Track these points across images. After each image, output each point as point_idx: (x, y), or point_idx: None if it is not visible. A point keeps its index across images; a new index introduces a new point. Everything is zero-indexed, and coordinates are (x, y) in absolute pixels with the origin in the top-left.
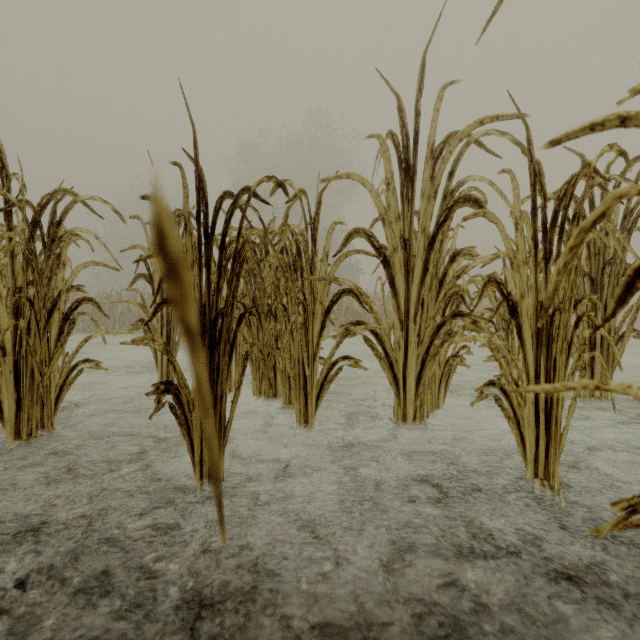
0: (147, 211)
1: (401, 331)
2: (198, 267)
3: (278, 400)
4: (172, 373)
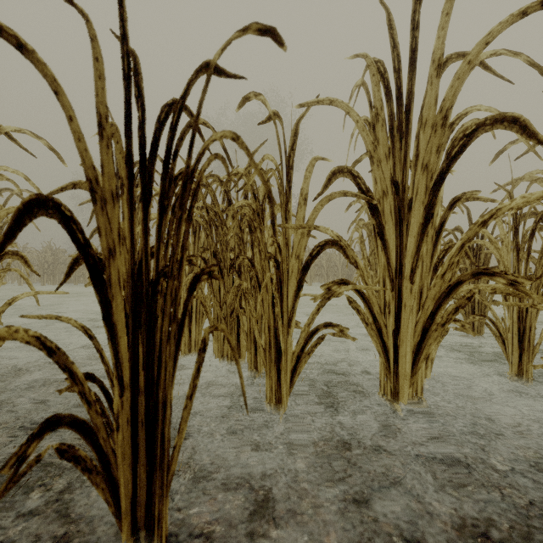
0: None
1: (391, 291)
2: (127, 201)
3: (241, 363)
4: None
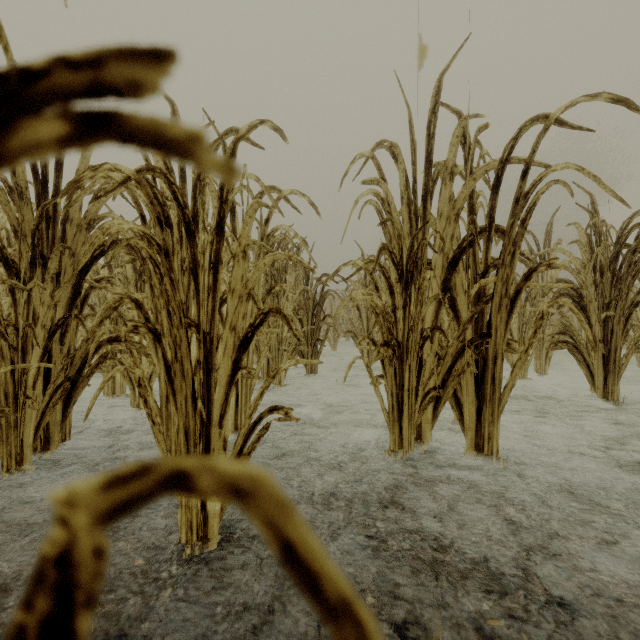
0: None
1: None
2: None
3: None
4: None
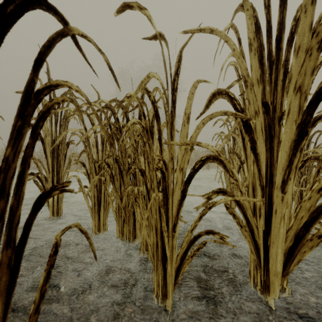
0: (72, 105)
1: (262, 197)
2: None
3: (137, 242)
4: (60, 210)
